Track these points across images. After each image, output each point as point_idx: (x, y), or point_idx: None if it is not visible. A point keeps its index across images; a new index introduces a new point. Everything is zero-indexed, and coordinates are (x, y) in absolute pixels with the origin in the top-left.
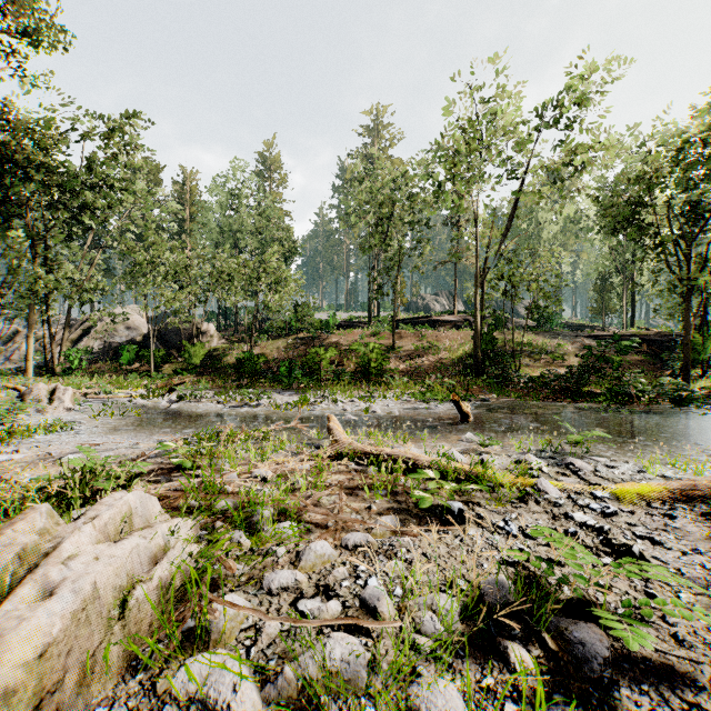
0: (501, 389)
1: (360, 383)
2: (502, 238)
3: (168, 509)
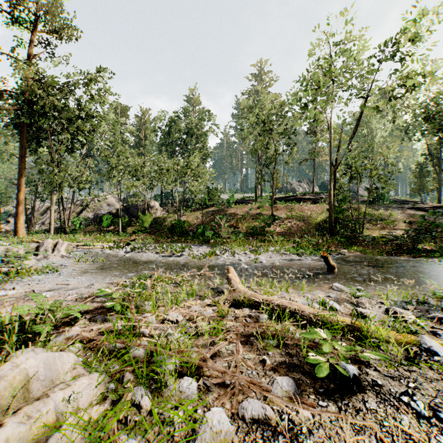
0: (352, 245)
1: (250, 240)
2: (350, 139)
3: (93, 351)
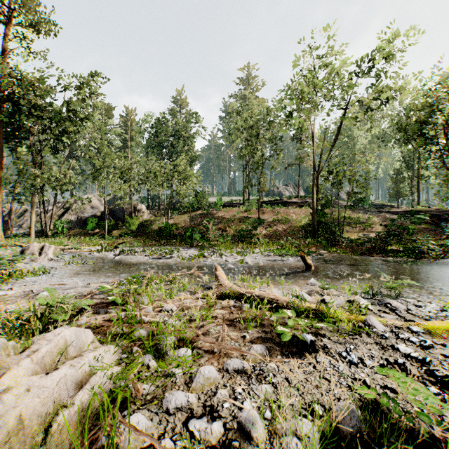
0: (331, 247)
1: (237, 243)
2: (331, 147)
3: (102, 335)
